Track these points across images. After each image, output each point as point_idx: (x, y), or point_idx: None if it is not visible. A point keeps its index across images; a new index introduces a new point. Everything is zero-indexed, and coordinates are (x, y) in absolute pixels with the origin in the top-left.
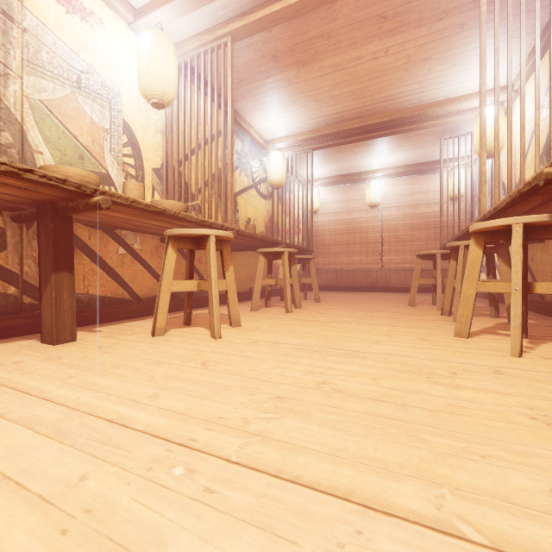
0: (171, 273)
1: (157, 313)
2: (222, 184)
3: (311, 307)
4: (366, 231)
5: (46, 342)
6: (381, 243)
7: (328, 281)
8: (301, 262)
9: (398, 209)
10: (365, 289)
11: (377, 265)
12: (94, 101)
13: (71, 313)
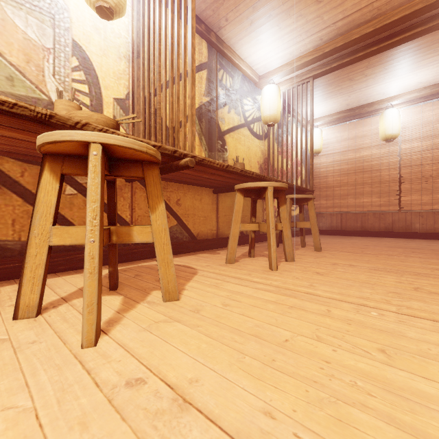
0: (48, 215)
1: (22, 281)
2: (182, 100)
3: (308, 260)
4: (379, 169)
5: None
6: (399, 182)
7: (331, 225)
8: (297, 203)
9: (422, 140)
10: (377, 234)
11: (393, 207)
12: (29, 14)
13: None
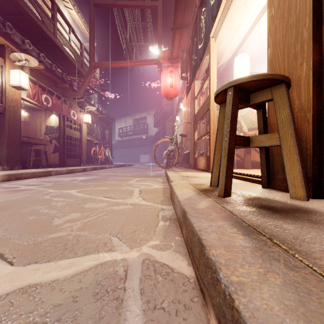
0: None
1: None
2: None
3: None
4: None
5: (245, 169)
6: None
7: None
8: None
9: None
10: None
11: None
12: None
13: (250, 163)
